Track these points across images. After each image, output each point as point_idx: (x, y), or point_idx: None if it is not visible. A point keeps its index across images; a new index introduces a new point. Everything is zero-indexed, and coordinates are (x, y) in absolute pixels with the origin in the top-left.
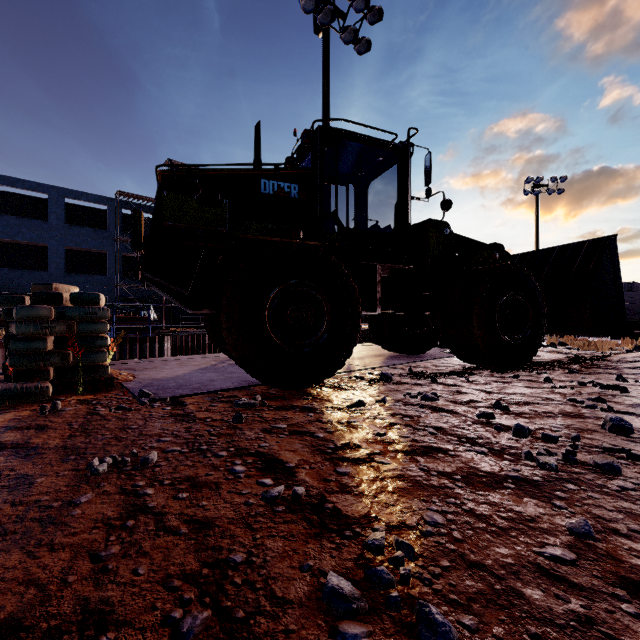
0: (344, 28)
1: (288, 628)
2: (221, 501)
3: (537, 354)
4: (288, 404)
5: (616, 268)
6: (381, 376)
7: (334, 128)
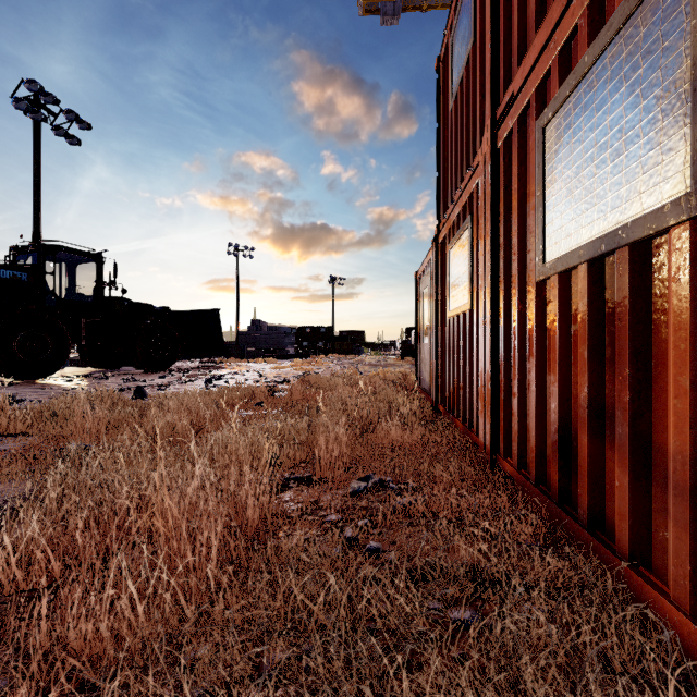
0: (56, 126)
1: (57, 391)
2: (29, 390)
3: (189, 366)
4: (32, 384)
5: (219, 324)
6: (84, 376)
7: (53, 245)
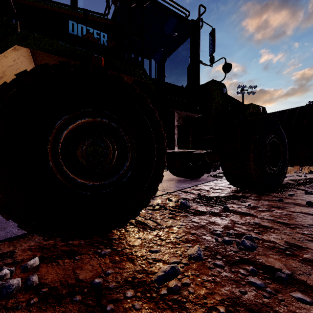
0: None
1: None
2: None
3: None
4: (71, 277)
5: None
6: (181, 205)
7: None
